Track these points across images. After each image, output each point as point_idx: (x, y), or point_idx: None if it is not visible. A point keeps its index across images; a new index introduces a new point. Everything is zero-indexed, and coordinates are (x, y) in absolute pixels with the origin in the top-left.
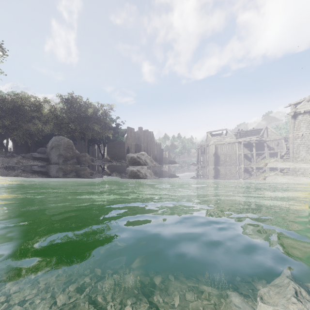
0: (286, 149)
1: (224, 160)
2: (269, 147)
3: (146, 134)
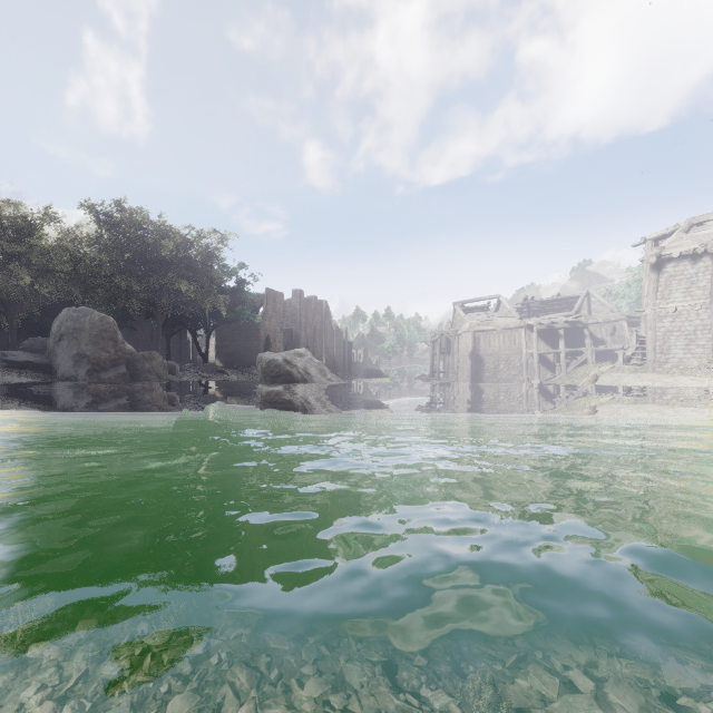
0: (637, 343)
1: (495, 367)
2: (593, 337)
3: (312, 307)
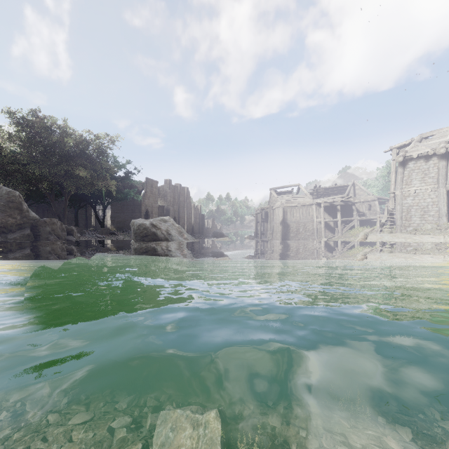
0: (388, 214)
1: (297, 230)
2: (358, 211)
3: (178, 191)
